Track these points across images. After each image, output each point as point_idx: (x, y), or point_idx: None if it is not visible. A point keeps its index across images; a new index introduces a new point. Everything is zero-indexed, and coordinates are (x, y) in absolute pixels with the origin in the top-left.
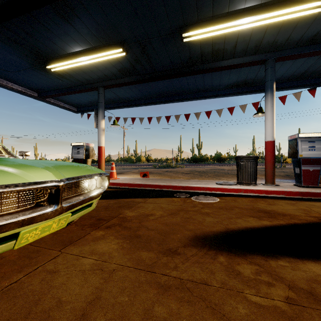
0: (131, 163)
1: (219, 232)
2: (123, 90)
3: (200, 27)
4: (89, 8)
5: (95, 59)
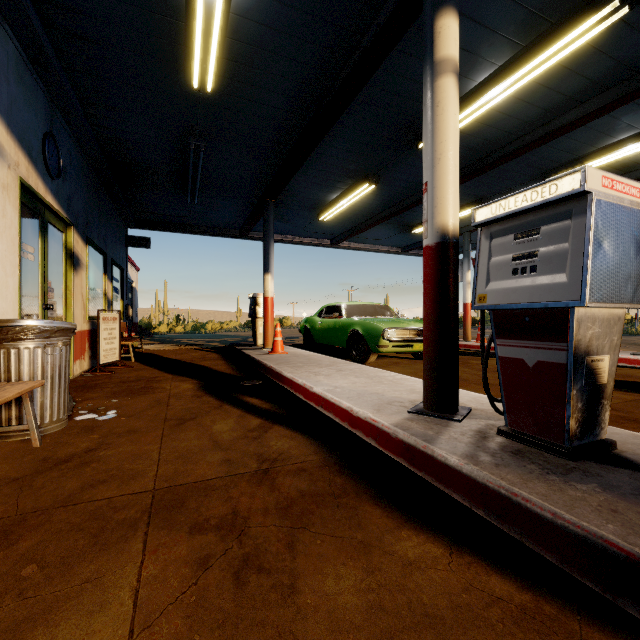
0: None
1: None
2: None
3: (566, 169)
4: None
5: None
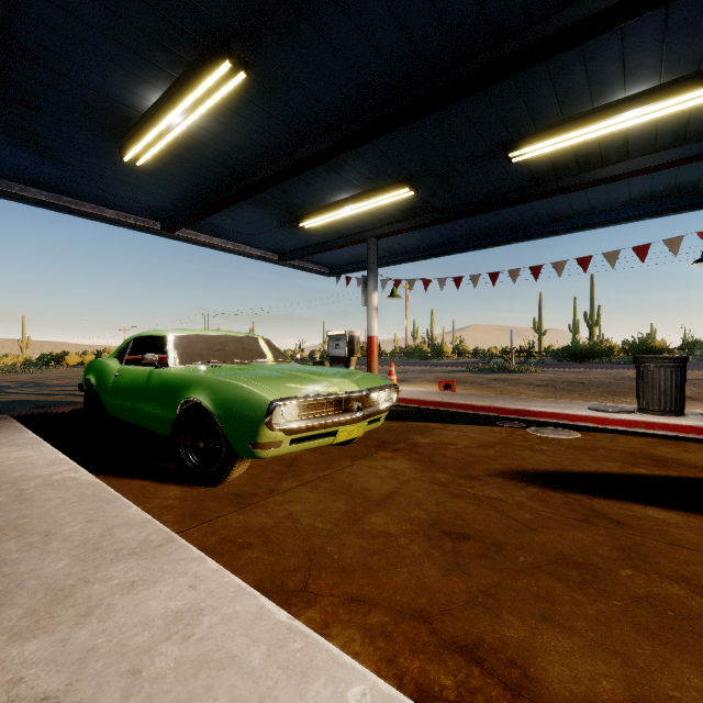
0: (421, 360)
1: (546, 470)
2: (408, 235)
3: (541, 139)
4: (365, 154)
5: (366, 207)
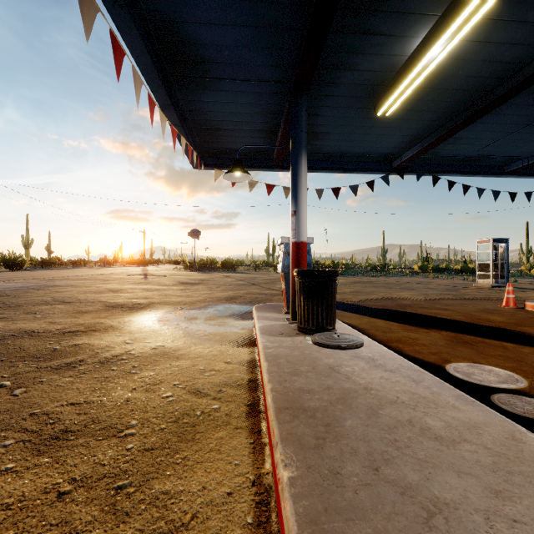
0: None
1: None
2: None
3: None
4: None
5: None
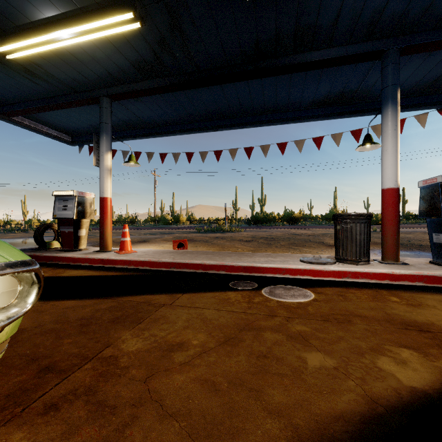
0: (165, 225)
1: (358, 419)
2: (145, 106)
3: None
4: None
5: (84, 36)
